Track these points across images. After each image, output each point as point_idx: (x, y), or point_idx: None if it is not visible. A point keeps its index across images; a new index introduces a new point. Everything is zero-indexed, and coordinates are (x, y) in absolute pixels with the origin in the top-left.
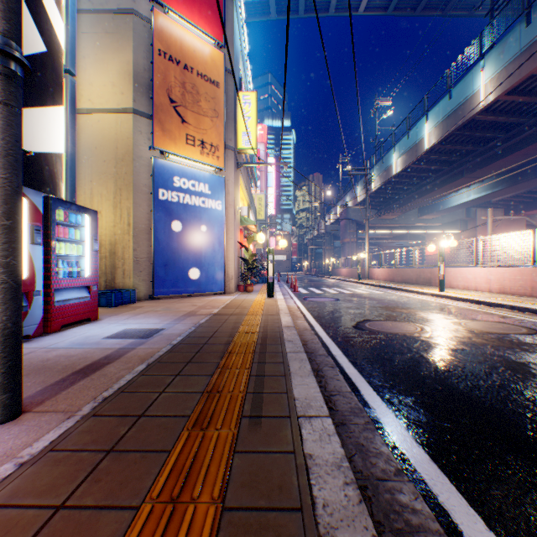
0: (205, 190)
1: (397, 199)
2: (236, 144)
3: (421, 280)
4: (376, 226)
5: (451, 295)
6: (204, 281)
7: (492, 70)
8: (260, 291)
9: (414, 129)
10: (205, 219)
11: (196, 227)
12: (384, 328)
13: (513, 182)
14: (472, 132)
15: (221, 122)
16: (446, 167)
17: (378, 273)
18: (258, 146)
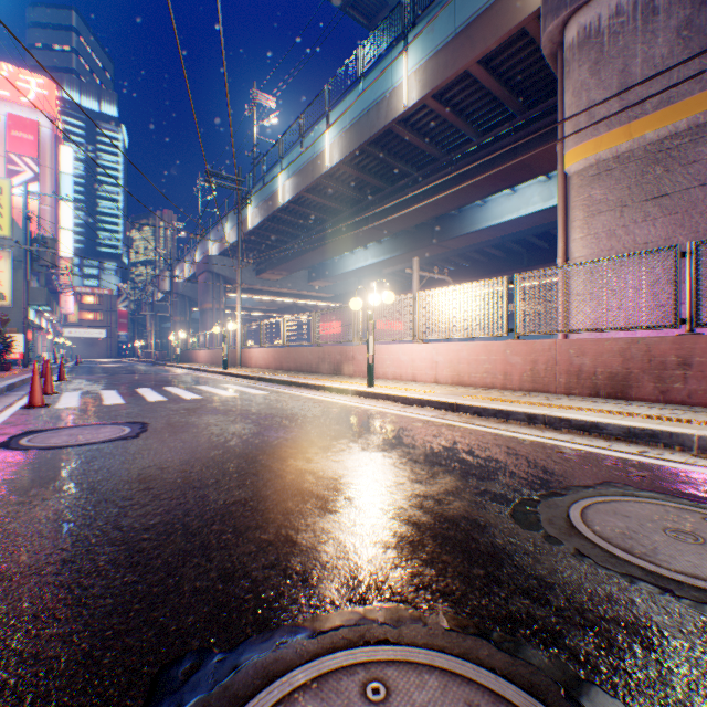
0: None
1: (284, 250)
2: None
3: (327, 366)
4: (255, 290)
5: (398, 394)
6: None
7: (420, 56)
8: None
9: (312, 137)
10: None
11: None
12: None
13: (413, 247)
14: (386, 156)
15: None
16: (349, 209)
17: (259, 356)
18: (37, 115)
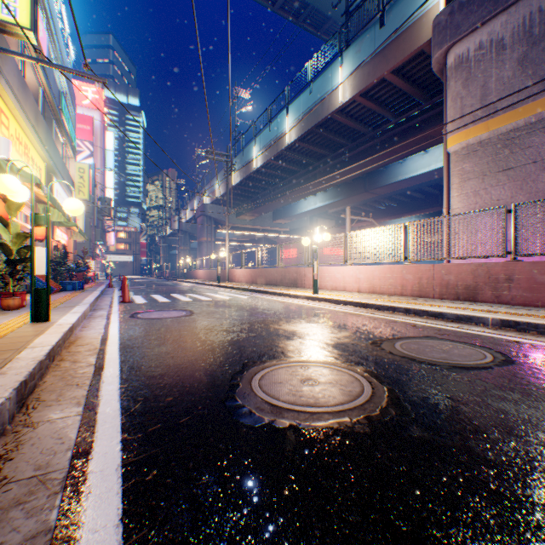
0: None
1: (256, 199)
2: None
3: (287, 281)
4: (235, 227)
5: (332, 298)
6: None
7: (351, 68)
8: None
9: (276, 122)
10: None
11: None
12: (303, 396)
13: (350, 194)
14: (328, 134)
15: None
16: (302, 170)
17: (241, 274)
18: (92, 113)
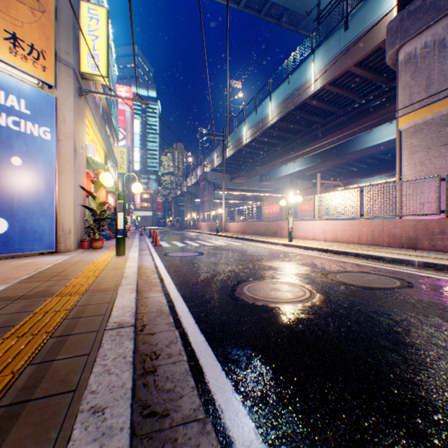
0: (21, 107)
1: (245, 166)
2: (78, 65)
3: (270, 232)
4: (229, 188)
5: (302, 245)
6: (17, 237)
7: (321, 64)
8: (112, 247)
9: (261, 107)
10: (19, 148)
11: (2, 158)
12: (270, 295)
13: (323, 160)
14: (303, 114)
15: (51, 21)
16: (283, 142)
17: (233, 226)
18: (124, 107)
